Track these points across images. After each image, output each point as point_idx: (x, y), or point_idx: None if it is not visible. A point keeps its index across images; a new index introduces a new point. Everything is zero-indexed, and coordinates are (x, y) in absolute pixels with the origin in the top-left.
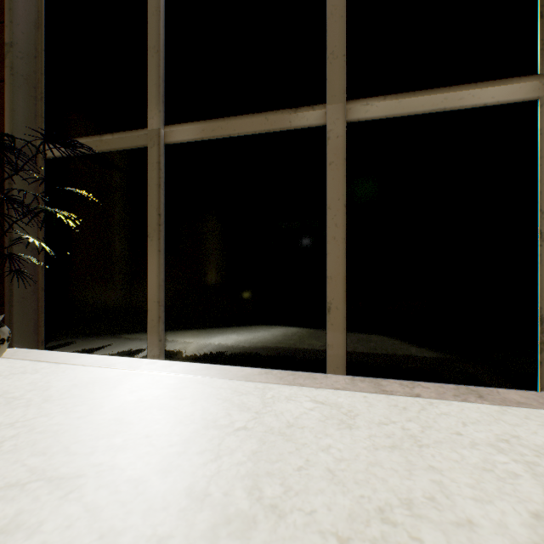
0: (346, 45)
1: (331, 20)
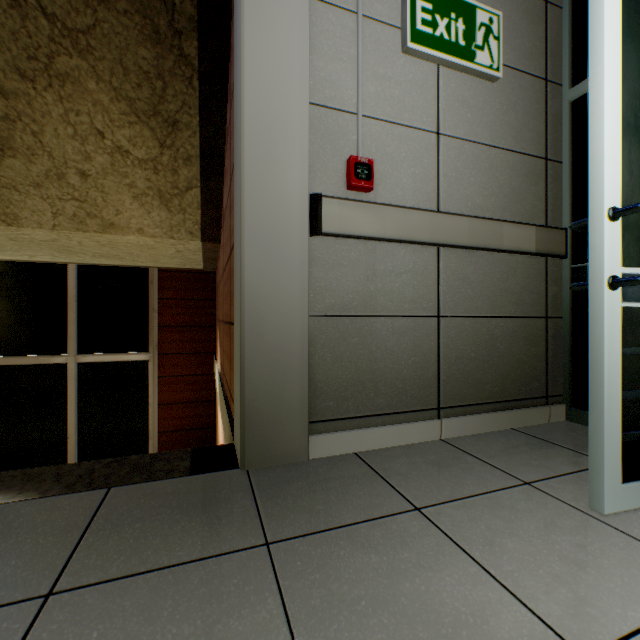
0: (78, 331)
1: (70, 324)
